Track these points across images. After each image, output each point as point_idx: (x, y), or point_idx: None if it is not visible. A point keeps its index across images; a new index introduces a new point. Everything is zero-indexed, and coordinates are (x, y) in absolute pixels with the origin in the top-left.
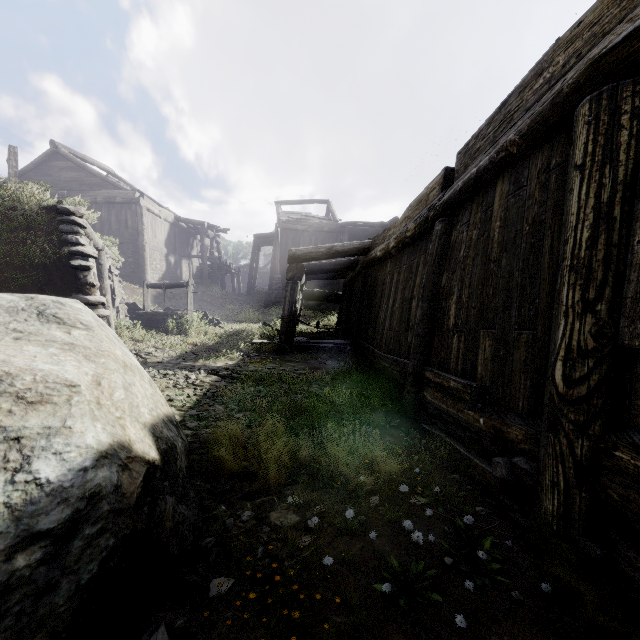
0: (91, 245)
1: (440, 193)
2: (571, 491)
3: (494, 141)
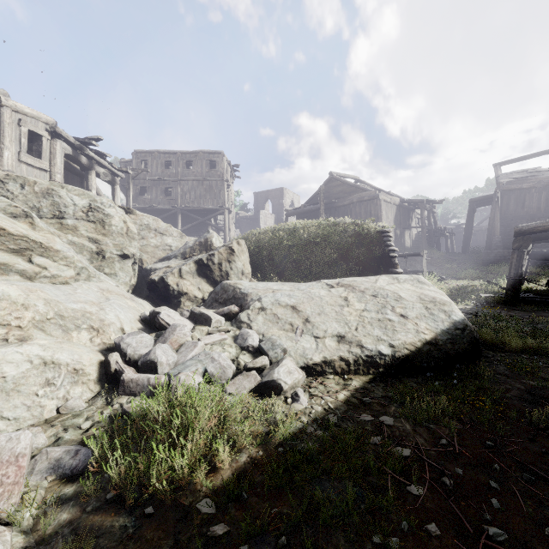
0: None
1: None
2: None
3: None
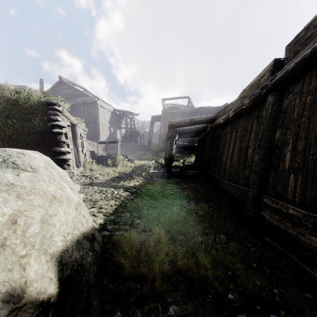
0: (68, 122)
1: (270, 77)
2: None
3: None
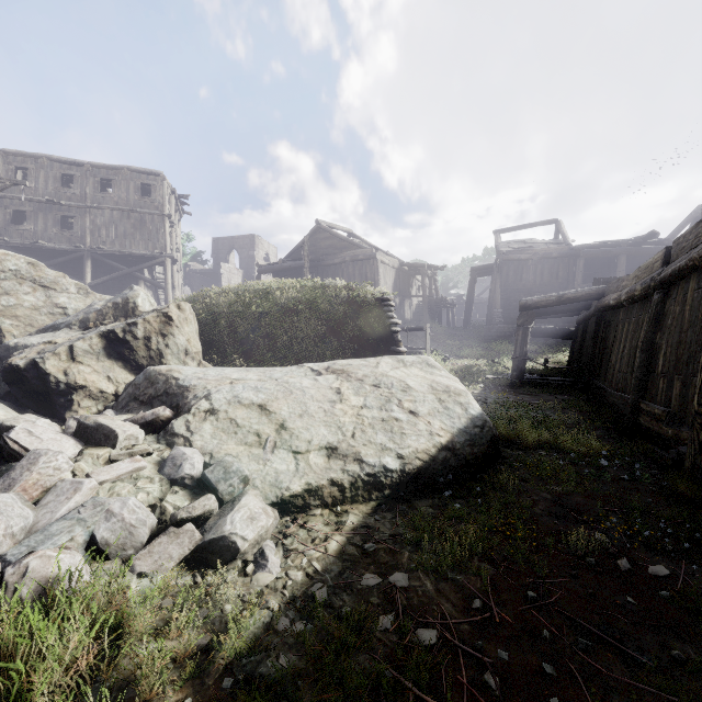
0: None
1: (661, 267)
2: (696, 456)
3: (691, 248)
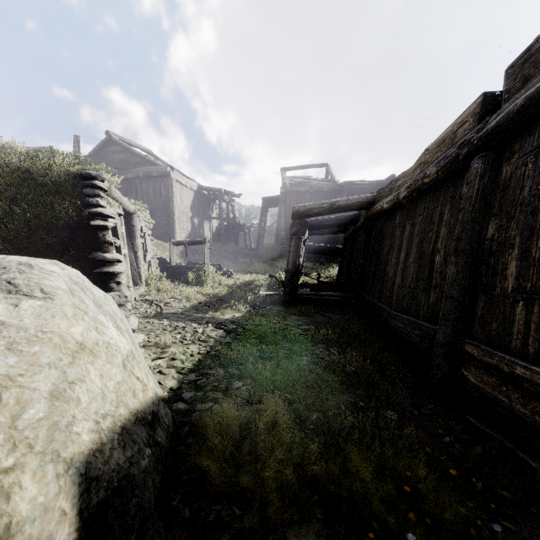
0: (120, 208)
1: (476, 125)
2: None
3: None
